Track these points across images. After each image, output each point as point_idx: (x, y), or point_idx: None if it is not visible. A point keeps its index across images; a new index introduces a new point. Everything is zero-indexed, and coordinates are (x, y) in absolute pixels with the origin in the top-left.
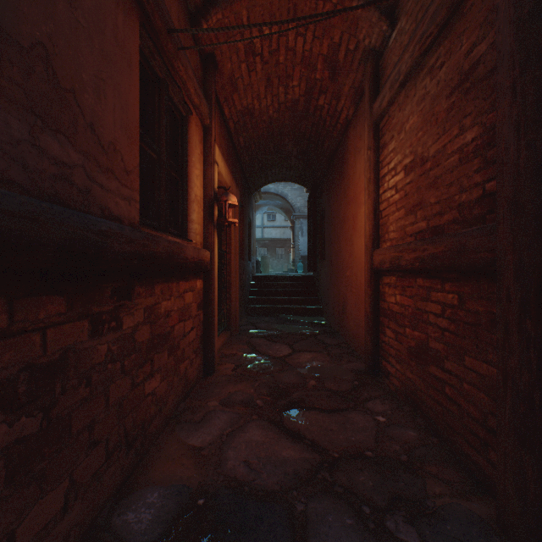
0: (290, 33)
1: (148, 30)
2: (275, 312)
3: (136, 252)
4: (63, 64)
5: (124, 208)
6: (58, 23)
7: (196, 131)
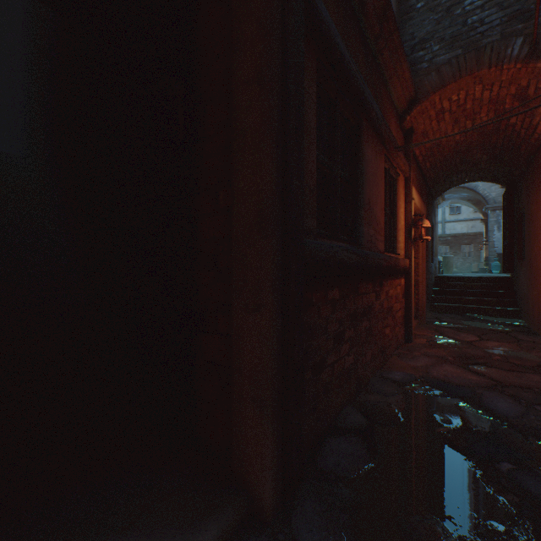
0: (476, 91)
1: (385, 153)
2: (461, 311)
3: (386, 266)
4: (371, 201)
5: (380, 246)
6: (370, 187)
7: (401, 184)
